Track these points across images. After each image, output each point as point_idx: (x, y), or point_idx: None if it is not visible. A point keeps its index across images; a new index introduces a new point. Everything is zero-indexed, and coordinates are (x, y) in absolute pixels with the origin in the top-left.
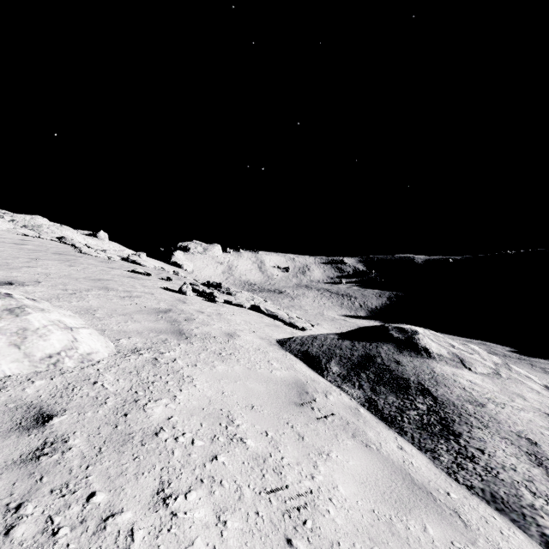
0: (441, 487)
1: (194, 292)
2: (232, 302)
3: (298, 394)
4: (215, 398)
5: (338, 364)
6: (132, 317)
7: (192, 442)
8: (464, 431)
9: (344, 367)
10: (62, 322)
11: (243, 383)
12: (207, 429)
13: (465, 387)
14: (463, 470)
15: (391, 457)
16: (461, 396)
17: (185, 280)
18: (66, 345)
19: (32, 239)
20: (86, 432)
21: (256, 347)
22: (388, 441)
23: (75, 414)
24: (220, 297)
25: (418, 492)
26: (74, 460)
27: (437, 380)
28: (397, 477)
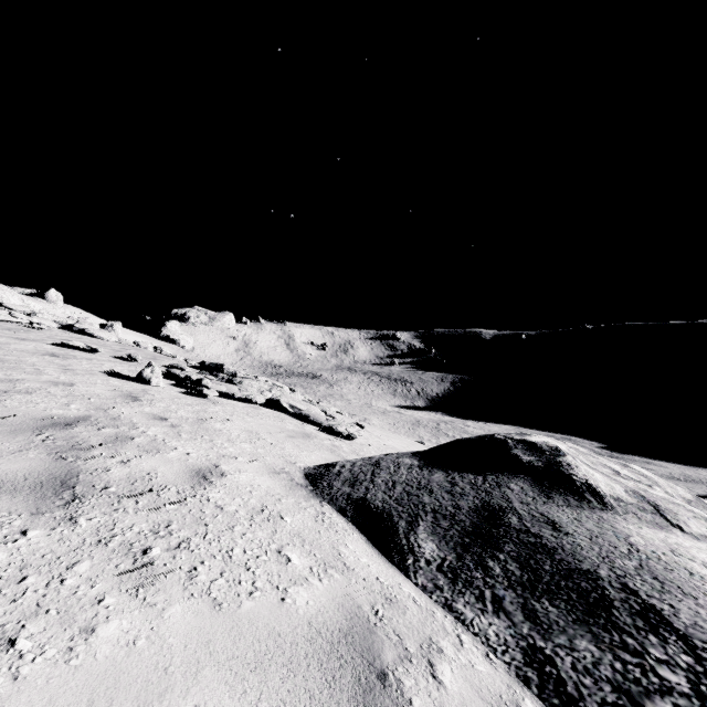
0: None
1: (171, 380)
2: (233, 395)
3: (358, 699)
4: None
5: (433, 535)
6: None
7: None
8: None
9: (447, 542)
10: None
11: None
12: None
13: None
14: None
15: None
16: None
17: (166, 361)
18: None
19: None
20: None
21: (257, 505)
22: None
23: None
24: (214, 387)
25: None
26: None
27: (655, 574)
28: None
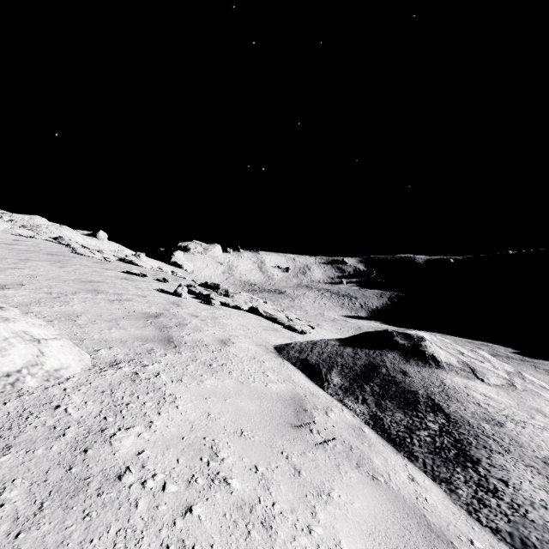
0: (462, 533)
1: (190, 294)
2: (229, 304)
3: (295, 412)
4: (199, 422)
5: (339, 375)
6: (118, 324)
7: (163, 487)
8: (483, 457)
9: (346, 378)
10: (28, 333)
11: (233, 401)
12: (184, 467)
13: (479, 402)
14: (486, 507)
15: (402, 493)
16: (477, 414)
17: (183, 281)
18: (29, 360)
19: (26, 239)
20: (29, 479)
21: (251, 356)
22: (397, 470)
23: (21, 453)
24: (217, 299)
25: (436, 543)
26: (2, 524)
27: (448, 394)
28: (411, 521)
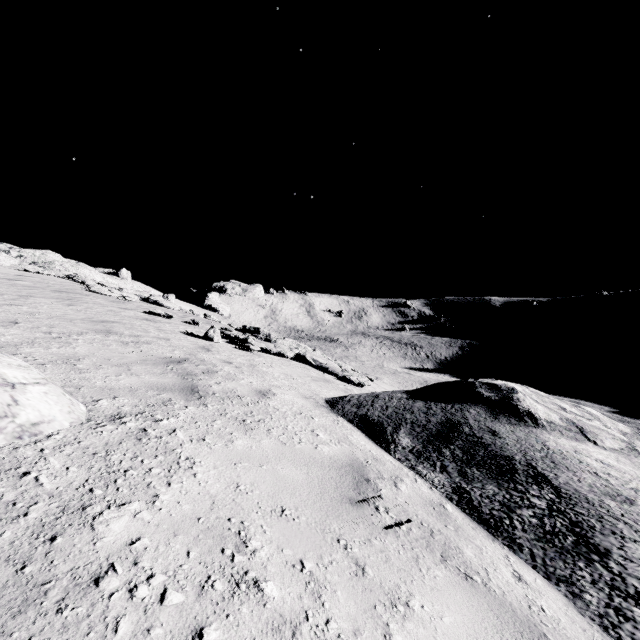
0: None
1: (224, 339)
2: (271, 350)
3: (354, 483)
4: (223, 497)
5: (409, 435)
6: (129, 369)
7: (162, 596)
8: (613, 547)
9: (418, 439)
10: None
11: (271, 467)
12: (196, 563)
13: (597, 471)
14: (628, 621)
15: (509, 599)
16: (596, 486)
17: (216, 325)
18: None
19: (32, 275)
20: None
21: (297, 410)
22: (496, 564)
23: None
24: (257, 344)
25: None
26: None
27: (554, 460)
28: None
